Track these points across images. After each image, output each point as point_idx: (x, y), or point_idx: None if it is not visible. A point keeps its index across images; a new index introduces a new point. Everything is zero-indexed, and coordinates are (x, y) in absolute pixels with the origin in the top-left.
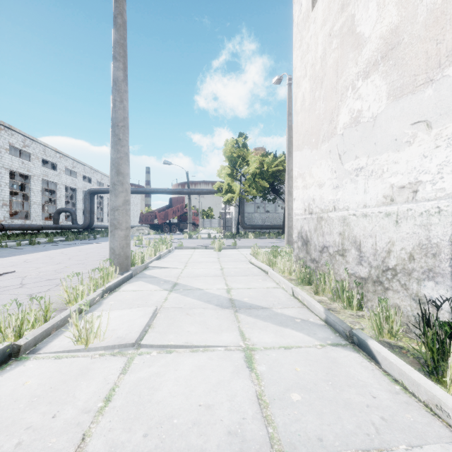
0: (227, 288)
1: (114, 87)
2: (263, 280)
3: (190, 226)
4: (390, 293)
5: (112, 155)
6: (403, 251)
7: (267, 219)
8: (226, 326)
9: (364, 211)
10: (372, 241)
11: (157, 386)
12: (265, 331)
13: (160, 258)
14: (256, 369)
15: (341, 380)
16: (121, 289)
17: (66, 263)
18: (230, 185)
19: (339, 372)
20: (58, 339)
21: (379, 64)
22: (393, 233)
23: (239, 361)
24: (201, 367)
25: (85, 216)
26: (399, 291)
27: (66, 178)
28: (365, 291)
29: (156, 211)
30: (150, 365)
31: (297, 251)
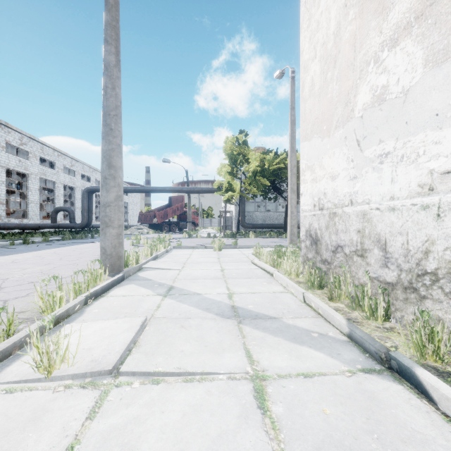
0: (229, 293)
1: (106, 73)
2: (268, 283)
3: (189, 225)
4: (428, 303)
5: (103, 146)
6: (448, 252)
7: (267, 219)
8: (228, 343)
9: (391, 204)
10: (402, 239)
11: (134, 442)
12: (277, 350)
13: (157, 258)
14: (270, 410)
15: (390, 430)
16: (109, 294)
17: (56, 264)
18: (230, 183)
19: (383, 416)
20: (18, 362)
21: (412, 27)
22: (432, 229)
23: (247, 397)
24: (197, 407)
25: (82, 215)
26: (442, 301)
27: (65, 177)
28: (392, 298)
29: (155, 210)
30: (129, 404)
31: (305, 250)
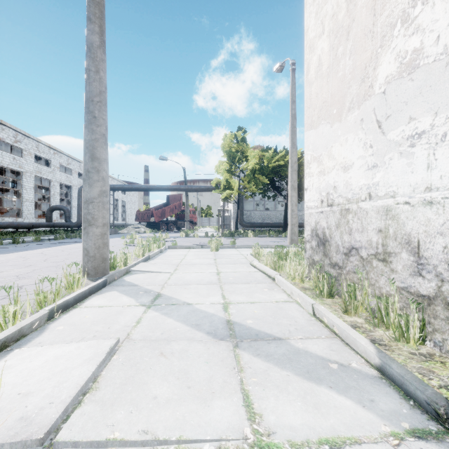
0: (224, 302)
1: (88, 55)
2: (269, 290)
3: (187, 224)
4: None
5: (86, 136)
6: None
7: (266, 217)
8: (220, 382)
9: (428, 196)
10: (444, 241)
11: None
12: (287, 394)
13: (149, 259)
14: None
15: None
16: (83, 305)
17: (38, 266)
18: (229, 181)
19: None
20: None
21: None
22: None
23: None
24: None
25: (78, 214)
26: None
27: (61, 175)
28: (429, 316)
29: (152, 209)
30: None
31: (310, 252)
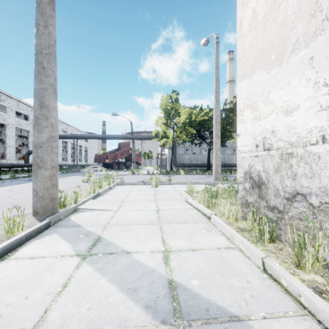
0: (164, 250)
1: (37, 10)
2: (207, 231)
3: (134, 164)
4: None
5: (35, 85)
6: None
7: (194, 159)
8: None
9: None
10: None
11: None
12: None
13: (99, 195)
14: None
15: None
16: (14, 255)
17: None
18: (165, 132)
19: None
20: None
21: None
22: None
23: None
24: None
25: None
26: None
27: None
28: None
29: (107, 153)
30: None
31: (243, 193)
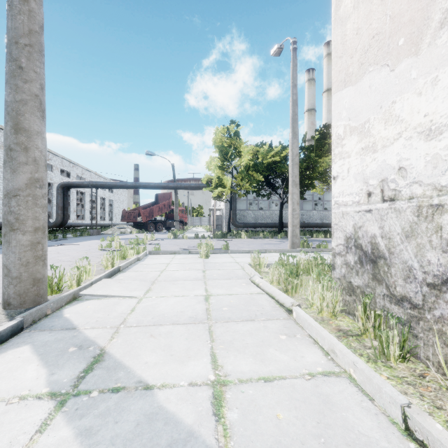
0: (215, 380)
1: None
2: (289, 338)
3: (176, 224)
4: None
5: (6, 95)
6: None
7: (260, 217)
8: None
9: None
10: None
11: None
12: None
13: (119, 271)
14: None
15: None
16: None
17: None
18: (220, 178)
19: None
20: None
21: None
22: None
23: None
24: None
25: (56, 213)
26: None
27: None
28: None
29: (140, 208)
30: None
31: (344, 270)
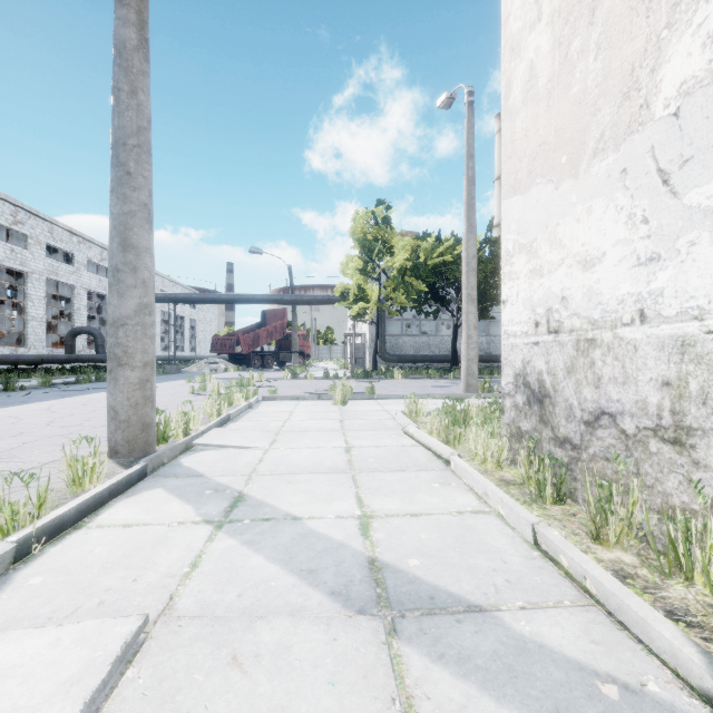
0: (362, 514)
1: (117, 62)
2: (442, 486)
3: (295, 357)
4: None
5: (113, 206)
6: None
7: (423, 346)
8: None
9: None
10: None
11: None
12: None
13: (228, 420)
14: None
15: None
16: (95, 521)
17: (33, 435)
18: (362, 288)
19: None
20: None
21: None
22: None
23: None
24: None
25: None
26: None
27: (90, 277)
28: None
29: (239, 332)
30: None
31: (513, 414)
